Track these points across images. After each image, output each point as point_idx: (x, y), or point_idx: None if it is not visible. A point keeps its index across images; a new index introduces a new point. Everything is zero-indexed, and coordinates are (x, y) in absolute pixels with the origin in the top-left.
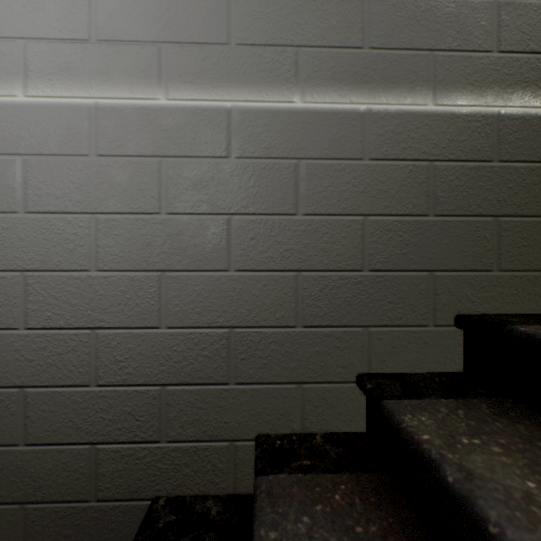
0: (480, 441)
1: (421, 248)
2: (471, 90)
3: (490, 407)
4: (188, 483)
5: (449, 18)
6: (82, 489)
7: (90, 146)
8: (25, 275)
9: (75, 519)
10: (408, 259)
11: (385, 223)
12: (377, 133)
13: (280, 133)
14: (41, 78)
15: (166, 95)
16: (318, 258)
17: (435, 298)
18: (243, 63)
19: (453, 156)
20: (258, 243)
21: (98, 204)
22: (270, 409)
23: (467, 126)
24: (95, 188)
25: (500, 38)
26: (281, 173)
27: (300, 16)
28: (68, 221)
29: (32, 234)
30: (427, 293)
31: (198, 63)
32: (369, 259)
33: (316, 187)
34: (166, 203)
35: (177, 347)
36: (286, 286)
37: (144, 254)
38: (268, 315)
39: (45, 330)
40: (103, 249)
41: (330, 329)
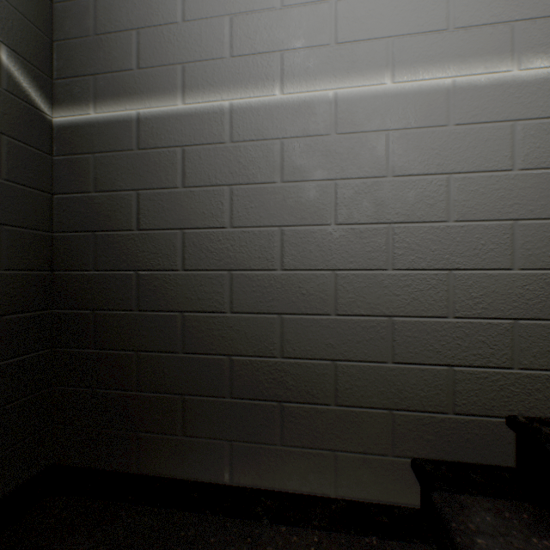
0: None
1: None
2: None
3: None
4: (540, 406)
5: None
6: (440, 403)
7: (447, 118)
8: (392, 227)
9: (434, 427)
10: None
11: None
12: None
13: None
14: (405, 66)
15: (518, 67)
16: None
17: None
18: None
19: None
20: None
21: (454, 165)
22: None
23: None
24: (451, 153)
25: None
26: None
27: None
28: (428, 181)
29: (398, 193)
30: None
31: (549, 34)
32: None
33: None
34: (518, 160)
35: (528, 287)
36: None
37: (497, 205)
38: None
39: (408, 270)
40: (459, 203)
41: None
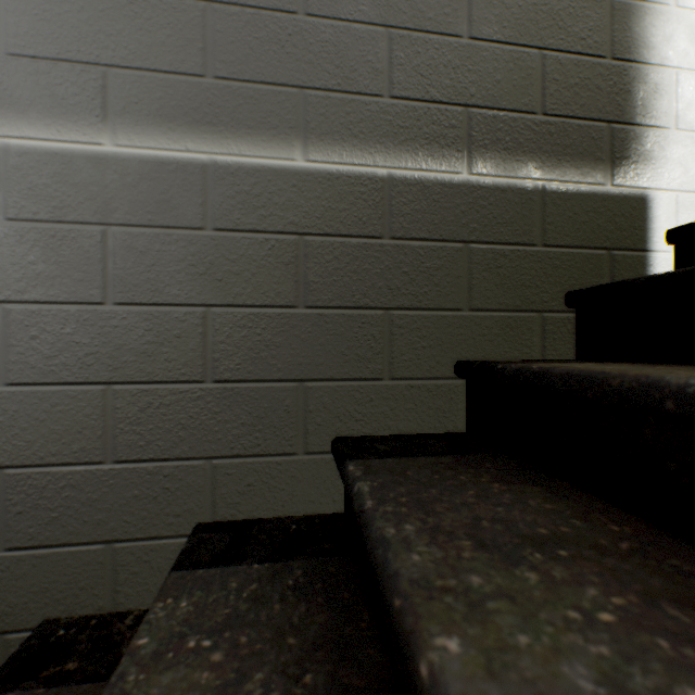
0: (212, 643)
1: (288, 350)
2: (355, 144)
3: (305, 574)
4: None
5: (326, 47)
6: None
7: None
8: None
9: None
10: (270, 365)
11: (238, 317)
12: (226, 195)
13: (79, 186)
14: None
15: None
16: (138, 365)
17: (307, 417)
18: (20, 83)
19: (331, 230)
20: (44, 343)
21: None
22: (63, 582)
23: (349, 190)
24: None
25: (392, 79)
26: (82, 244)
27: (111, 23)
28: None
29: None
30: (296, 410)
31: None
32: (215, 365)
33: (135, 265)
34: None
35: None
36: (90, 406)
37: None
38: (60, 448)
39: None
40: None
41: (157, 463)
